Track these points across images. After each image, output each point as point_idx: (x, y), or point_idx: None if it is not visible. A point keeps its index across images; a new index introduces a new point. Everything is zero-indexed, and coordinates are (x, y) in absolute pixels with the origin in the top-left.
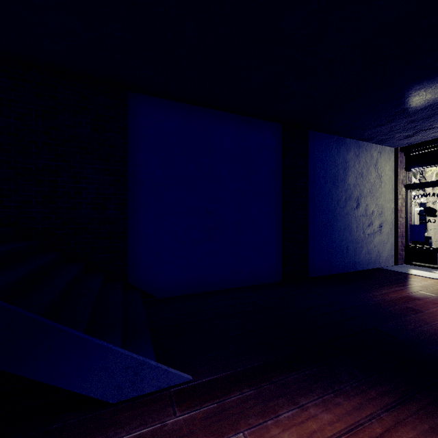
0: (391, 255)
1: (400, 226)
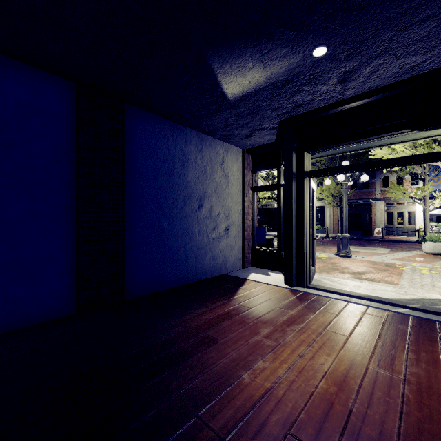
0: (238, 259)
1: (246, 229)
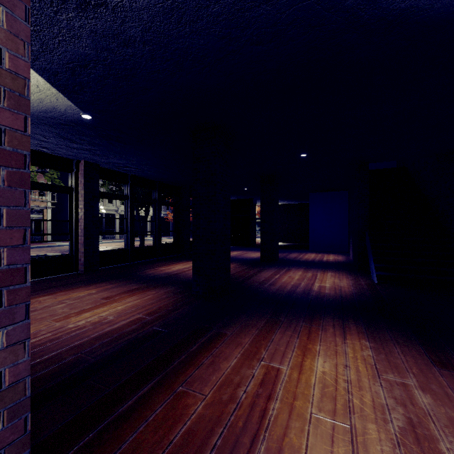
0: None
1: None
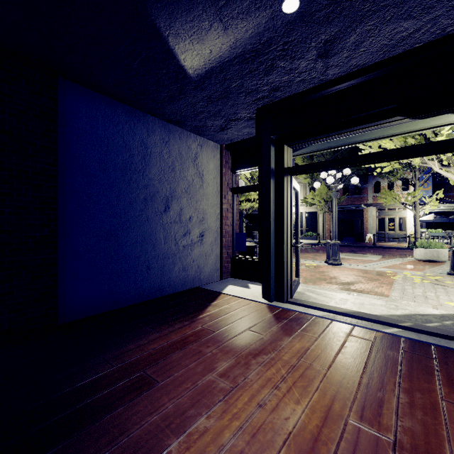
0: (216, 269)
1: (225, 235)
